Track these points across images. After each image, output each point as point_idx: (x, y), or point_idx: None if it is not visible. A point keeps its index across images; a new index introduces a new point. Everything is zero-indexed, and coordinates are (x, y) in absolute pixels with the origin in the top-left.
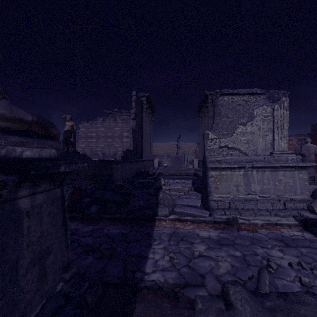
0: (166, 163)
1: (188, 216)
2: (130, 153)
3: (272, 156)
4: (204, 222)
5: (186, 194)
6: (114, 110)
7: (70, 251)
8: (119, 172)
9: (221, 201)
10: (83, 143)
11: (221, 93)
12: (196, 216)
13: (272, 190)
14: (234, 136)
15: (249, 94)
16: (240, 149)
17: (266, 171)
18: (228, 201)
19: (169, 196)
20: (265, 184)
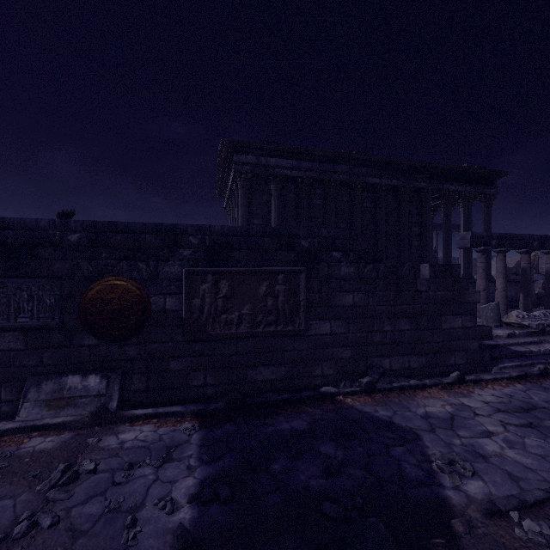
0: None
1: None
2: None
3: None
4: None
5: None
6: None
7: None
8: None
9: None
10: None
11: None
12: None
13: None
14: None
15: None
16: None
17: None
18: None
19: None
20: None
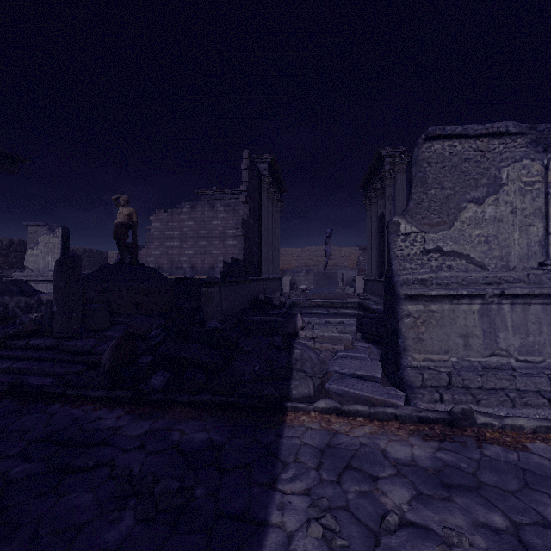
0: (304, 283)
1: (358, 404)
2: (237, 265)
3: (544, 270)
4: (396, 419)
5: (349, 349)
6: (211, 189)
7: (86, 493)
8: (215, 302)
9: (429, 369)
10: (158, 248)
11: (428, 135)
12: (375, 403)
13: (547, 347)
14: (456, 227)
15: (491, 136)
16: (469, 256)
17: (534, 304)
18: (446, 371)
19: (314, 354)
20: (532, 332)
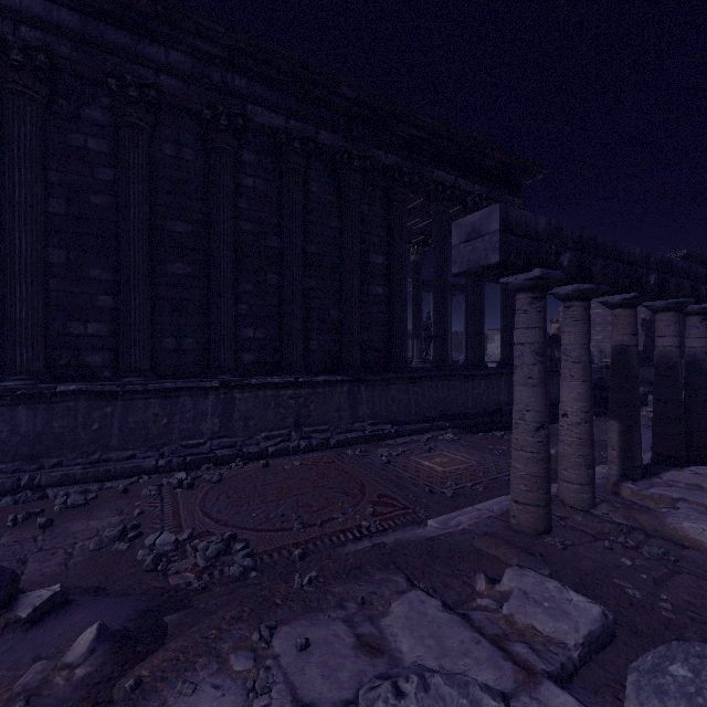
0: None
1: None
2: None
3: None
4: None
5: None
6: None
7: None
8: None
9: None
10: None
11: None
12: None
13: None
14: None
15: None
16: None
17: None
18: None
19: None
20: None
